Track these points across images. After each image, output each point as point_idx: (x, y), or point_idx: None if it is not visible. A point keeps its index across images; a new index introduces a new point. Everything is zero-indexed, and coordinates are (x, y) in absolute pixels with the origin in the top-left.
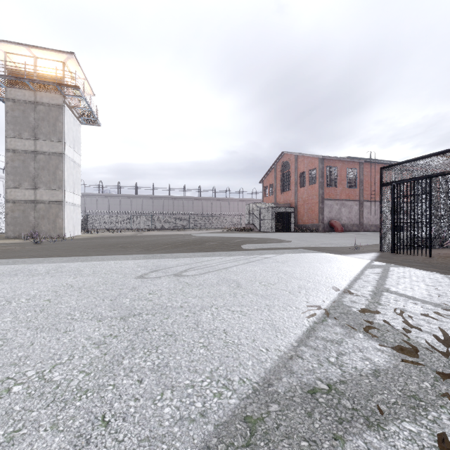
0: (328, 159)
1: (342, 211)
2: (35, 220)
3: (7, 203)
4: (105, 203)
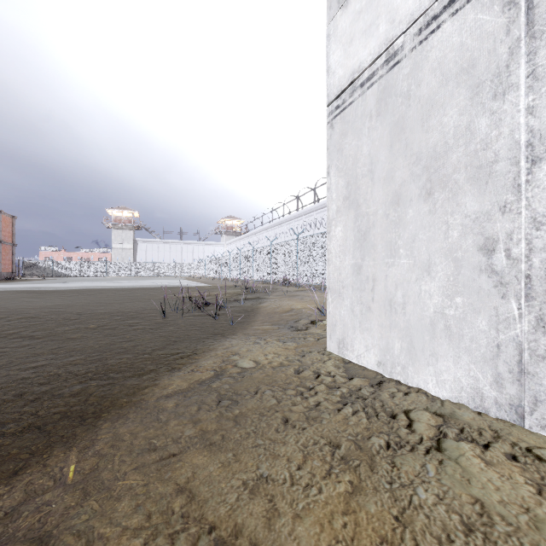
0: None
1: None
2: None
3: None
4: None
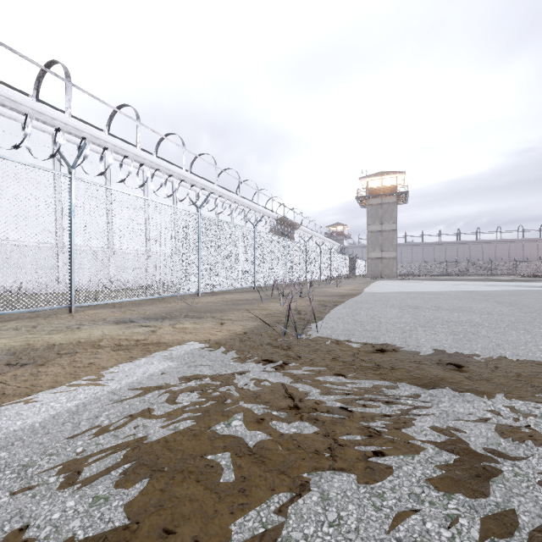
0: None
1: None
2: (381, 268)
3: (368, 260)
4: None
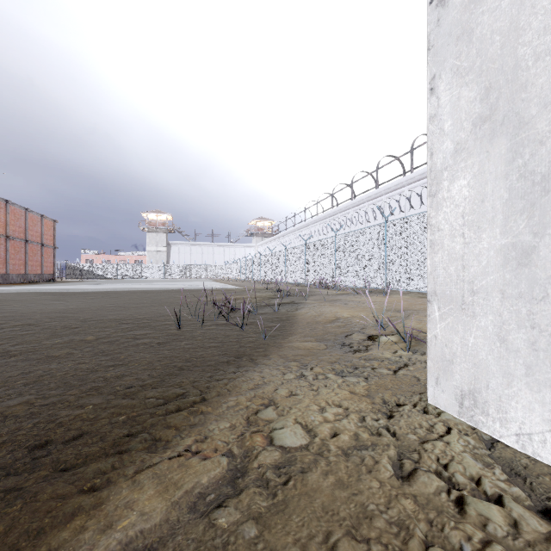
0: None
1: None
2: None
3: None
4: None
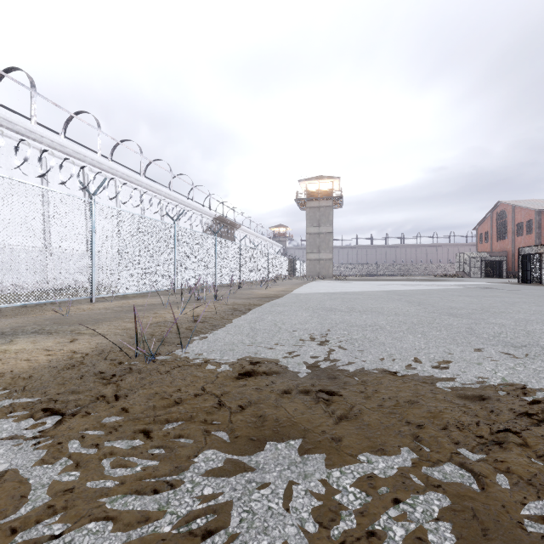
0: None
1: None
2: (319, 269)
3: (307, 261)
4: None
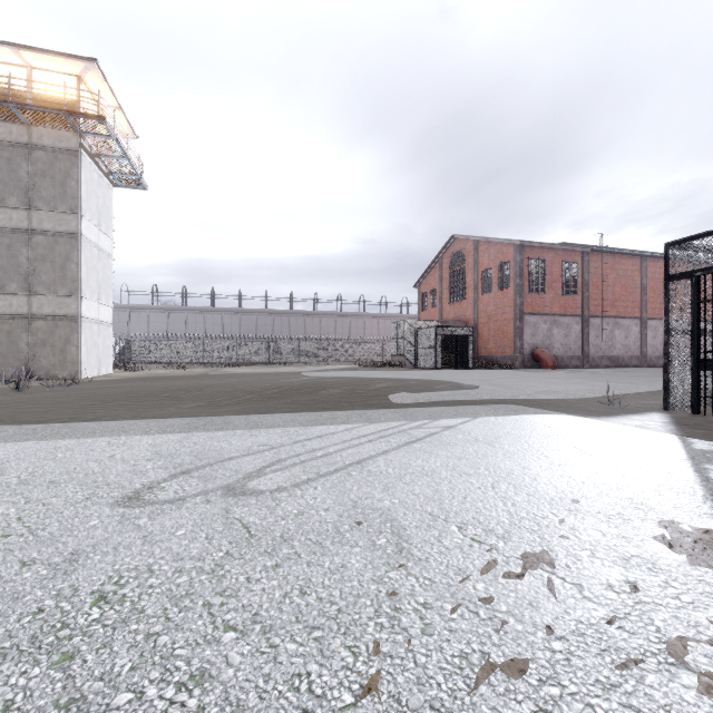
0: (531, 246)
1: (554, 333)
2: (29, 348)
3: None
4: (162, 321)
